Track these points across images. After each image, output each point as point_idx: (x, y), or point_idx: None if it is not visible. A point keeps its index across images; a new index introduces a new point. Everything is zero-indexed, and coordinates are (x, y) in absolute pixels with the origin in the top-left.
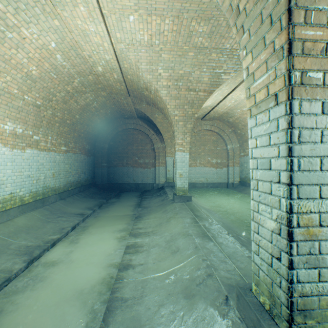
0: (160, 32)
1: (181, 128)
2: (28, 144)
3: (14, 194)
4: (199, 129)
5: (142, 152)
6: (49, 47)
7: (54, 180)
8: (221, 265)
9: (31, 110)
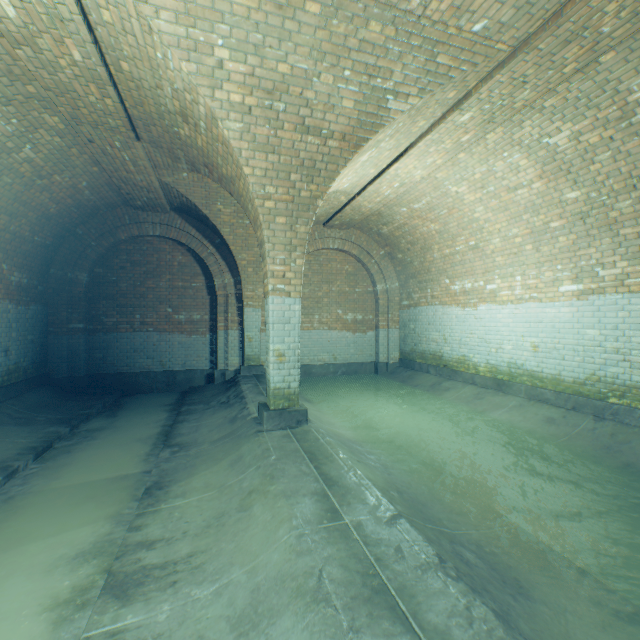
0: None
1: (281, 234)
2: None
3: None
4: (319, 248)
5: (185, 295)
6: None
7: None
8: None
9: None
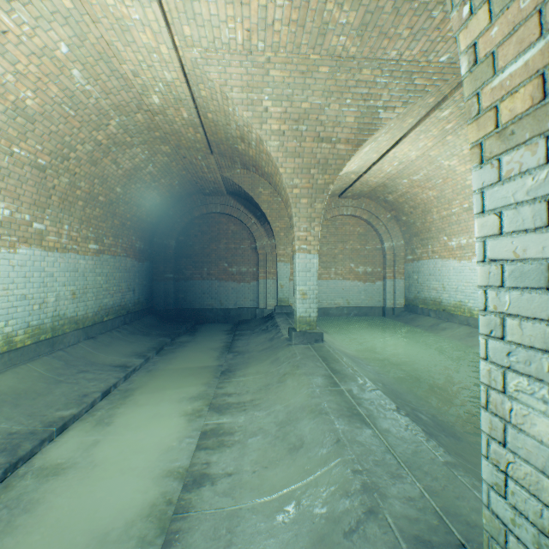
0: (266, 24)
1: (304, 211)
2: (23, 238)
3: None
4: (335, 215)
5: (236, 254)
6: (56, 54)
7: (74, 303)
8: (392, 486)
9: (26, 175)
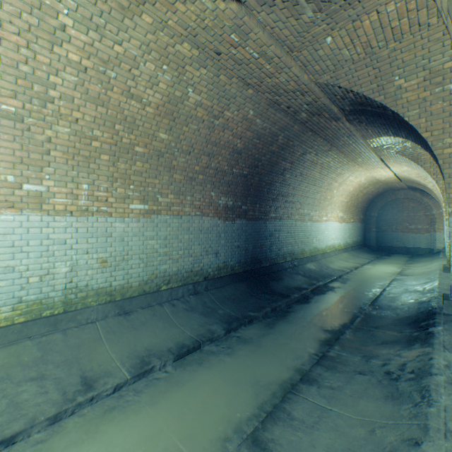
0: None
1: None
2: (342, 221)
3: (339, 243)
4: None
5: (413, 218)
6: (360, 180)
7: (348, 239)
8: None
9: (344, 205)
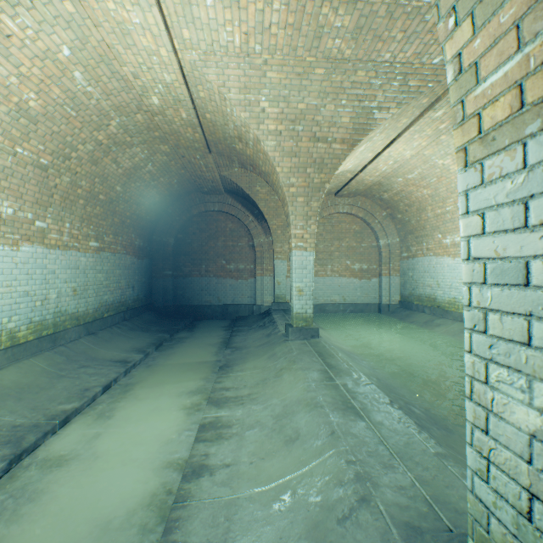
0: (263, 28)
1: (300, 209)
2: (26, 236)
3: None
4: (331, 213)
5: (234, 251)
6: (59, 57)
7: (75, 300)
8: (384, 475)
9: (29, 174)
